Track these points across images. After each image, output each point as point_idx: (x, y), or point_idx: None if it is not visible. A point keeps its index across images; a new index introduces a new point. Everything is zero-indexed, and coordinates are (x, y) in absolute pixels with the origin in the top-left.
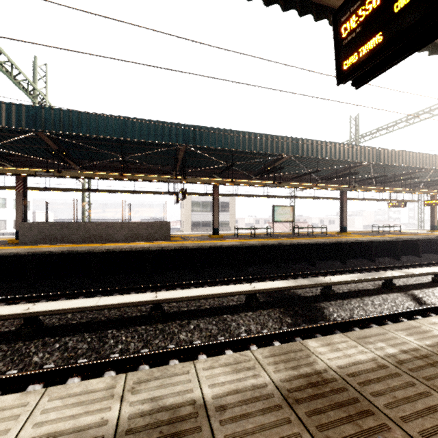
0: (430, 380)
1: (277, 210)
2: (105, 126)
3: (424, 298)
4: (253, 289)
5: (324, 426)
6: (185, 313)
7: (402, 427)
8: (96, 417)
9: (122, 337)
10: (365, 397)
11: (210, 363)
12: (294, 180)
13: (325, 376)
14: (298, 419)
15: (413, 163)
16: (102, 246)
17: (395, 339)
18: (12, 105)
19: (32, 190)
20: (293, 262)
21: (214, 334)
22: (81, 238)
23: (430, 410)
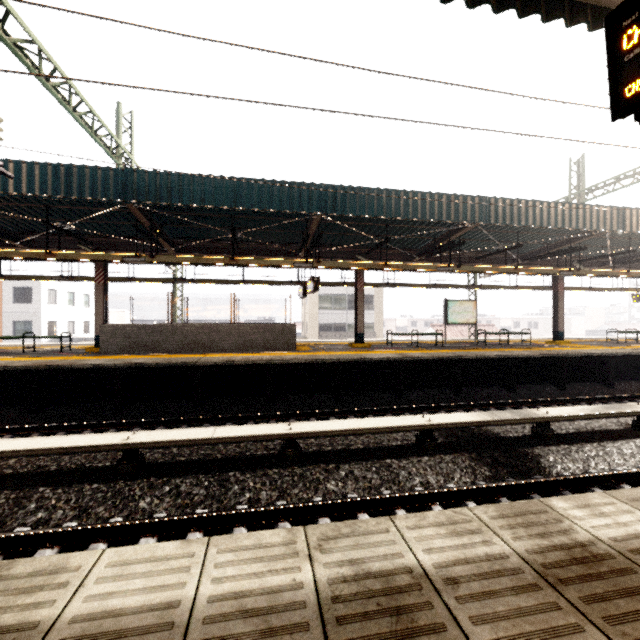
0: None
1: (452, 307)
2: (213, 193)
3: None
4: (429, 424)
5: (614, 619)
6: (330, 453)
7: None
8: (285, 577)
9: (248, 483)
10: None
11: (414, 520)
12: (479, 261)
13: (594, 551)
14: (570, 606)
15: None
16: (206, 358)
17: None
18: (98, 170)
19: (112, 281)
20: (479, 385)
21: (376, 485)
22: (177, 346)
23: None
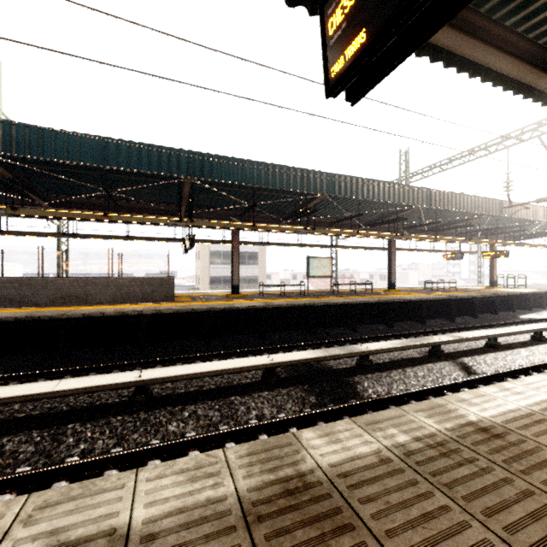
0: (438, 475)
1: (313, 262)
2: (77, 149)
3: (474, 367)
4: (271, 363)
5: None
6: (181, 396)
7: (384, 545)
8: None
9: (86, 433)
10: (351, 505)
11: (160, 470)
12: (333, 225)
13: (309, 479)
14: (251, 546)
15: (467, 208)
16: (77, 310)
17: (412, 422)
18: None
19: None
20: (330, 326)
21: (215, 422)
22: (48, 299)
23: (425, 517)
